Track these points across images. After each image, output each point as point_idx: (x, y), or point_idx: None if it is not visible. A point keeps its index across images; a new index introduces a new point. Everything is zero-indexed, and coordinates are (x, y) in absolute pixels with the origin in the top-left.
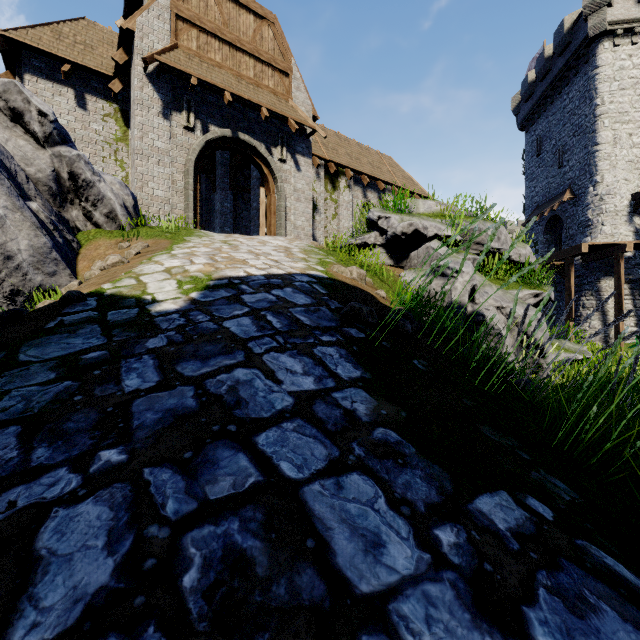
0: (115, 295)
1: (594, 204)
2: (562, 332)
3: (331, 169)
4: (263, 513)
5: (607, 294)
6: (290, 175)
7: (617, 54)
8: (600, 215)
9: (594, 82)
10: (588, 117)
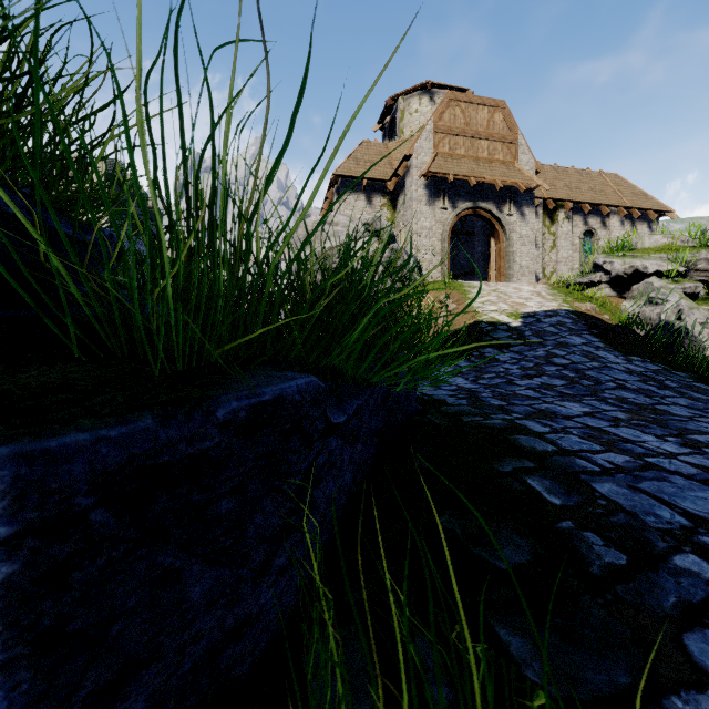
0: (489, 322)
1: None
2: None
3: (549, 206)
4: (585, 352)
5: None
6: (516, 225)
7: None
8: None
9: None
10: None
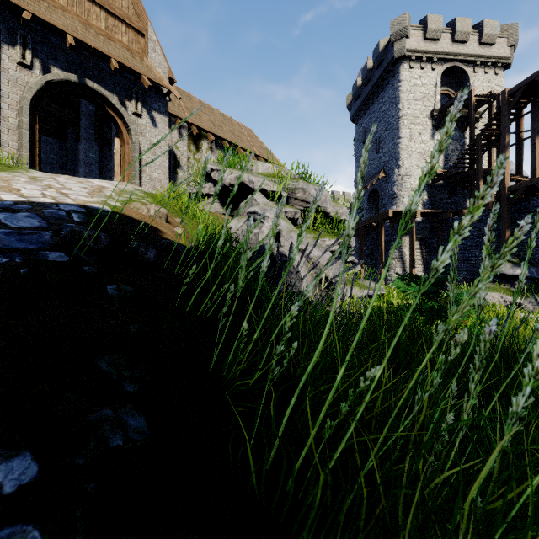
0: None
1: (398, 182)
2: (316, 264)
3: (194, 131)
4: None
5: (405, 248)
6: (146, 129)
7: (412, 74)
8: (402, 190)
9: (398, 92)
10: (394, 117)
